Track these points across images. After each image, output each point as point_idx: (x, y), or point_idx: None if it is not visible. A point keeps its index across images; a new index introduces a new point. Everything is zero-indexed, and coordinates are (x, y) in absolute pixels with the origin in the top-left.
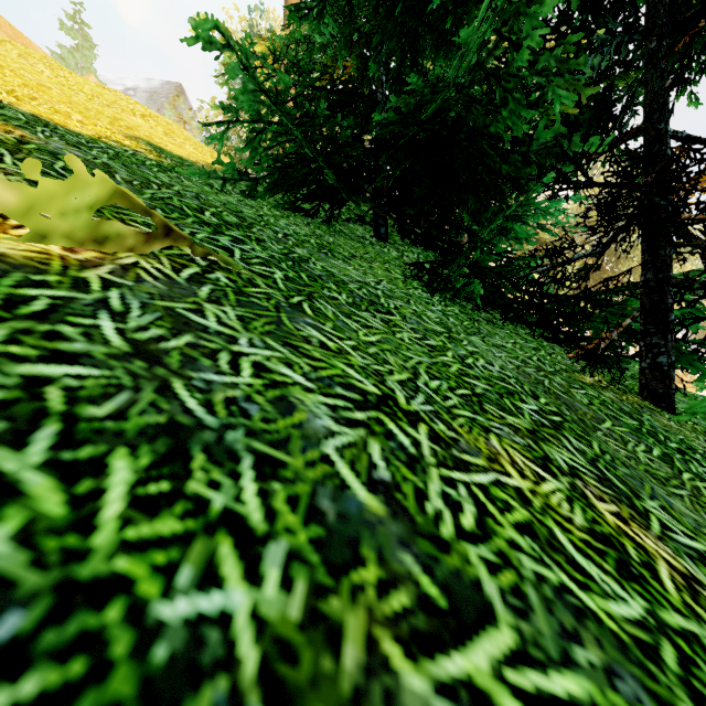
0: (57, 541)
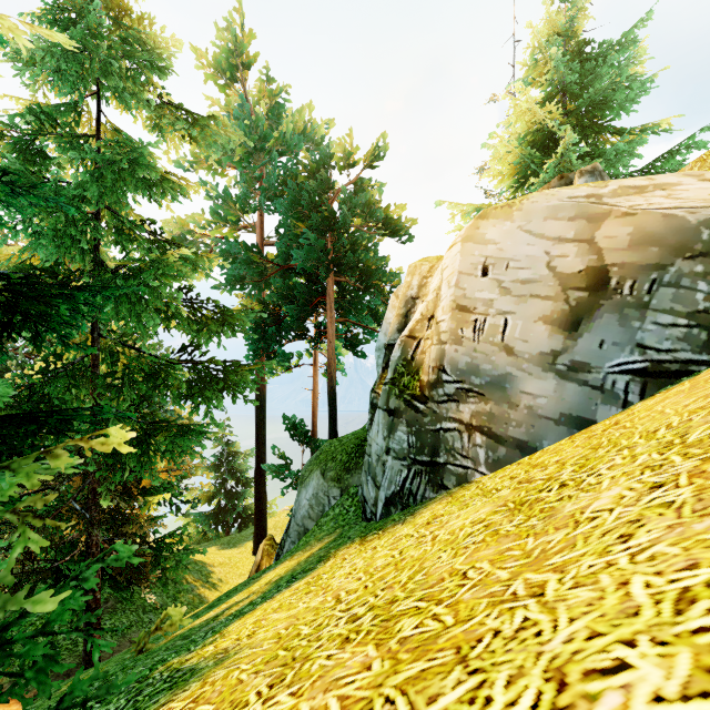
0: (159, 638)
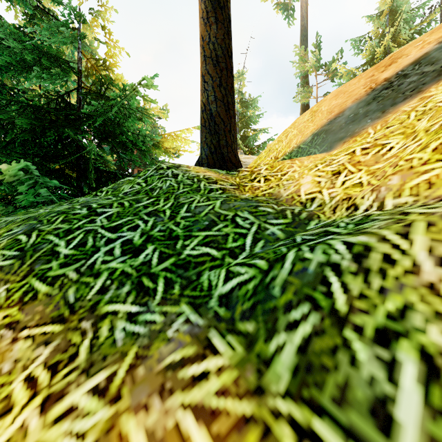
0: None
